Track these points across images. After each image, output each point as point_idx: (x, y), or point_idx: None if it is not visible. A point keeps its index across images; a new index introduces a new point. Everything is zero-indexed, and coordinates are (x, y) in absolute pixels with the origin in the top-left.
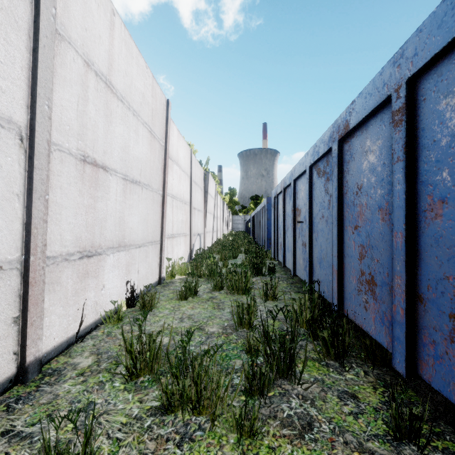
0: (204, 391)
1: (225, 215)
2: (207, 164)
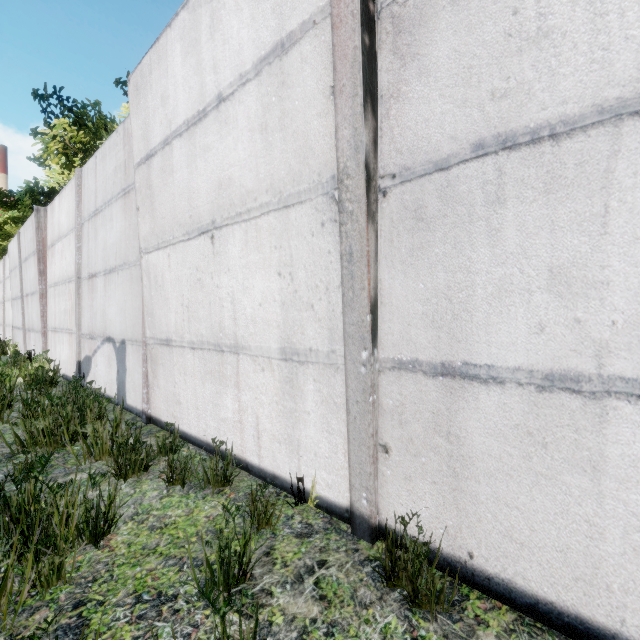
0: None
1: None
2: None
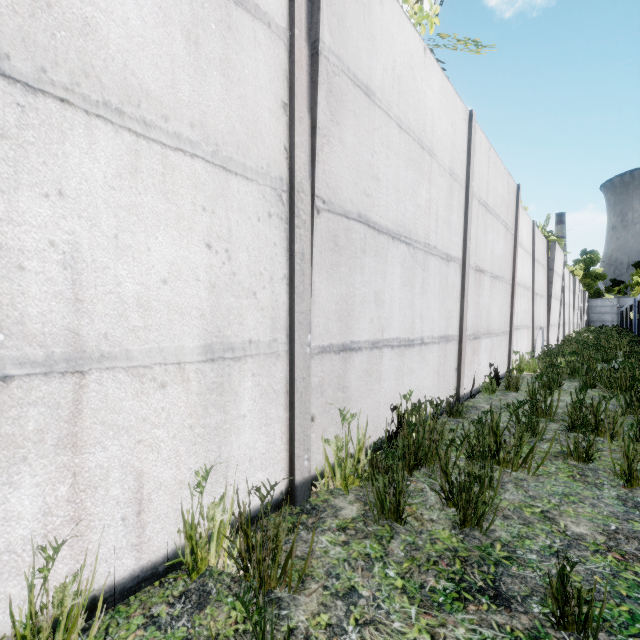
0: (601, 422)
1: (576, 300)
2: (546, 225)
